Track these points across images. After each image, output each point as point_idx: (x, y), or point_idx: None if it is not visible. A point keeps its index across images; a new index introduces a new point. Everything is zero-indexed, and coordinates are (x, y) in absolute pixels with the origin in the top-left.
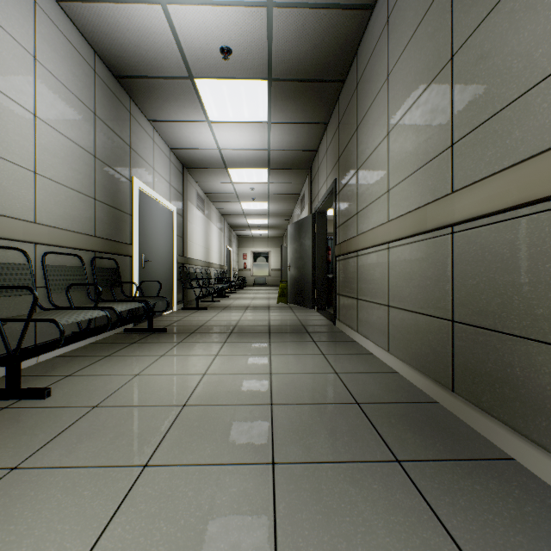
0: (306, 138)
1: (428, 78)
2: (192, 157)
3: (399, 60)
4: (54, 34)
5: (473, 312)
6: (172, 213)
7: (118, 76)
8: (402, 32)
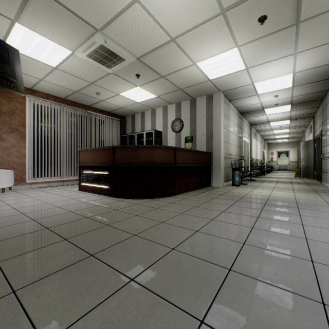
0: (308, 111)
1: None
2: (255, 122)
3: None
4: (235, 115)
5: None
6: (248, 143)
7: (241, 113)
8: None
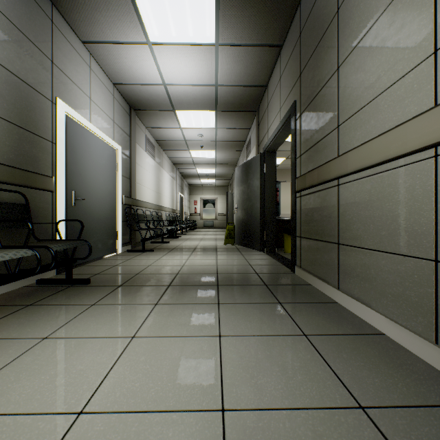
0: (256, 68)
1: None
2: (138, 95)
3: None
4: None
5: None
6: (116, 152)
7: None
8: None
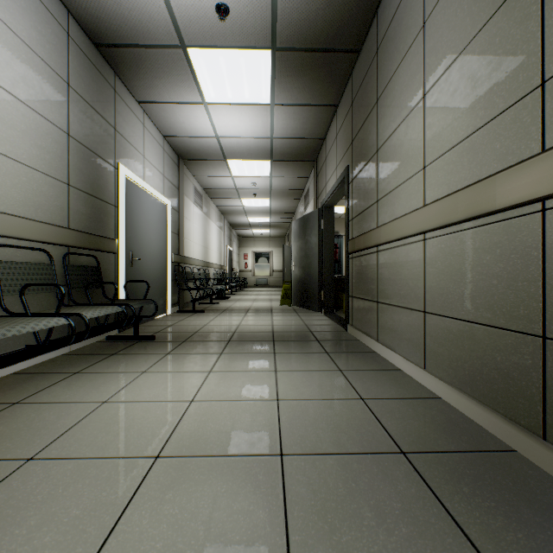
0: (312, 123)
1: (494, 3)
2: (188, 146)
3: None
4: None
5: None
6: (166, 208)
7: (98, 44)
8: None
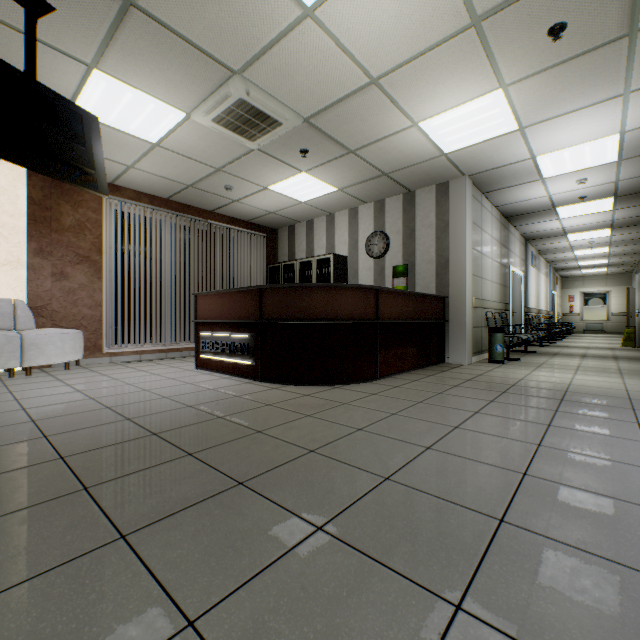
0: None
1: None
2: (536, 234)
3: None
4: (494, 221)
5: None
6: (521, 278)
7: (506, 217)
8: None
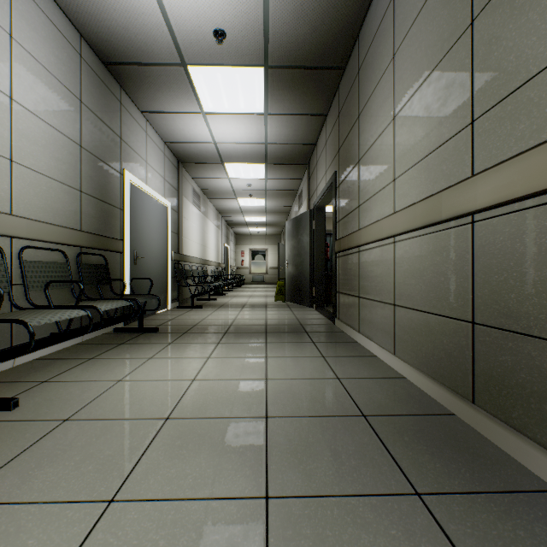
0: (304, 130)
1: (442, 51)
2: (187, 151)
3: (407, 36)
4: (34, 12)
5: (500, 313)
6: (166, 209)
7: (107, 62)
8: (410, 4)
